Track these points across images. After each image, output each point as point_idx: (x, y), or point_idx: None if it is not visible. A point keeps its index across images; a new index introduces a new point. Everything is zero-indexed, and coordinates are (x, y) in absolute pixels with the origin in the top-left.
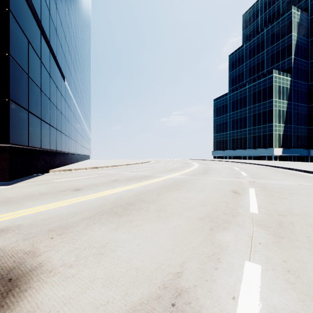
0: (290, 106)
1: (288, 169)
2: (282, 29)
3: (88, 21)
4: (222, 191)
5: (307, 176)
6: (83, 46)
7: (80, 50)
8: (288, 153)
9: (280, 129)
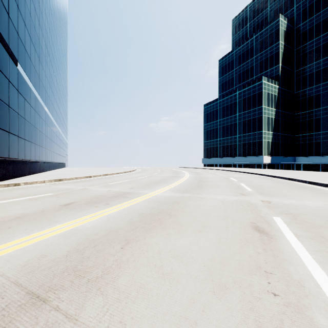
0: (278, 114)
1: (288, 179)
2: (271, 36)
3: (63, 7)
4: (237, 229)
5: (320, 189)
6: (54, 32)
7: (48, 35)
8: (276, 161)
9: (269, 137)
